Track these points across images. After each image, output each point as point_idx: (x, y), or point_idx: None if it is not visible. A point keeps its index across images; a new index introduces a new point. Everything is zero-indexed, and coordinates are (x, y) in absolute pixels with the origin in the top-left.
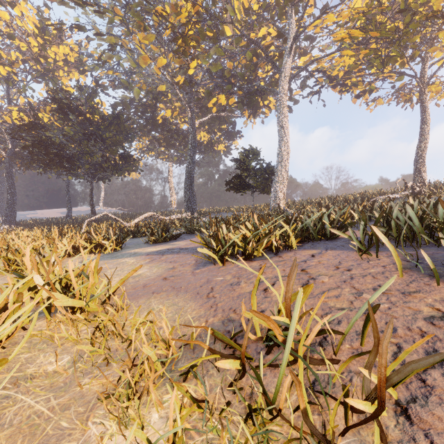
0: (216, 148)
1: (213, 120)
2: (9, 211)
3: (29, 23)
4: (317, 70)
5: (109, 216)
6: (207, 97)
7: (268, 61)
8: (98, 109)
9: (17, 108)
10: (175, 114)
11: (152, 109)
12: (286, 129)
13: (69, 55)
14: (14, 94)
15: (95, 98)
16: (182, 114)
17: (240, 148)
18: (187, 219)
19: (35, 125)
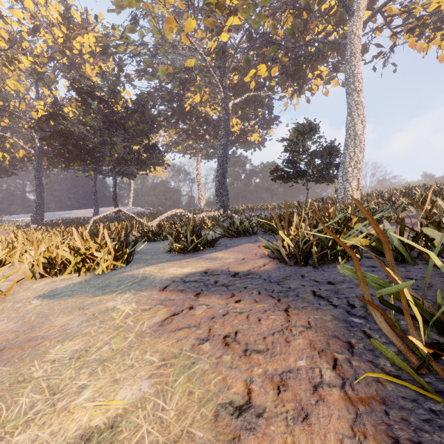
0: (250, 138)
1: (247, 104)
2: (37, 210)
3: (52, 11)
4: (400, 11)
5: (124, 212)
6: (245, 65)
7: (321, 16)
8: (120, 94)
9: (45, 105)
10: (204, 99)
11: (179, 98)
12: (359, 91)
13: (95, 47)
14: (43, 91)
15: (118, 85)
16: (212, 101)
17: (291, 122)
18: (220, 218)
19: (54, 116)
